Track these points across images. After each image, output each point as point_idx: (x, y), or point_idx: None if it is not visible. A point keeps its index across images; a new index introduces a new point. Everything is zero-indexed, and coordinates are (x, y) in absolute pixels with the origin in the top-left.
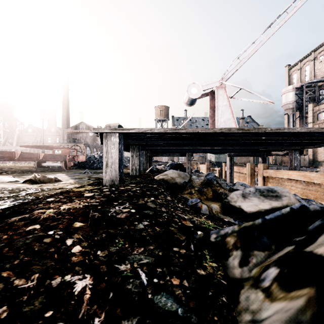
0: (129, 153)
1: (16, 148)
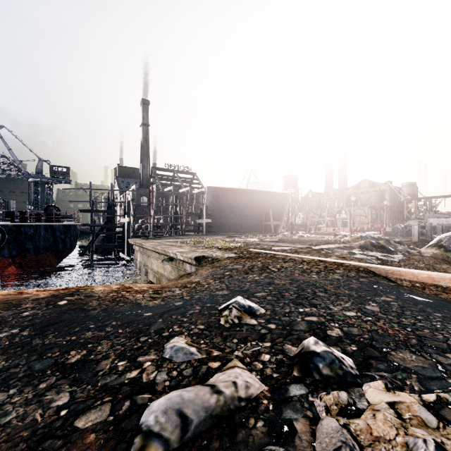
0: (435, 220)
1: (327, 219)
